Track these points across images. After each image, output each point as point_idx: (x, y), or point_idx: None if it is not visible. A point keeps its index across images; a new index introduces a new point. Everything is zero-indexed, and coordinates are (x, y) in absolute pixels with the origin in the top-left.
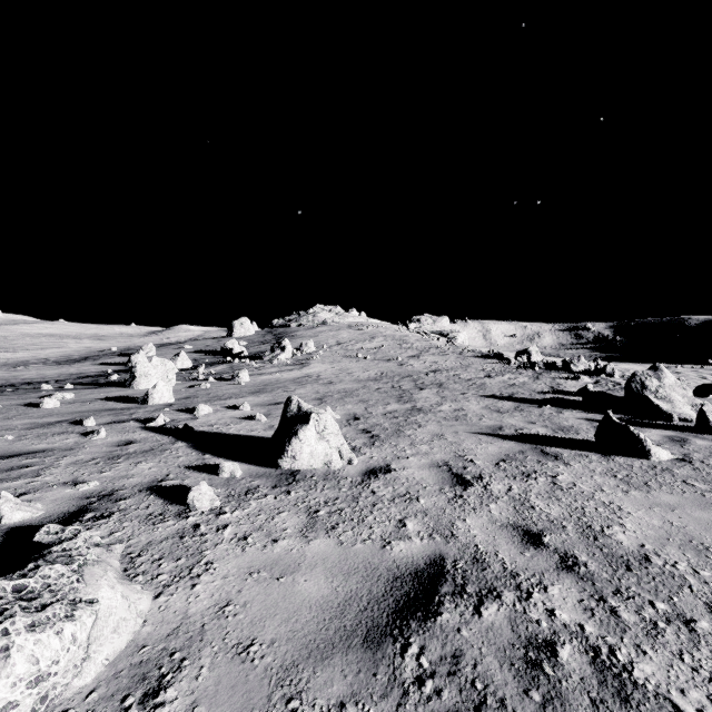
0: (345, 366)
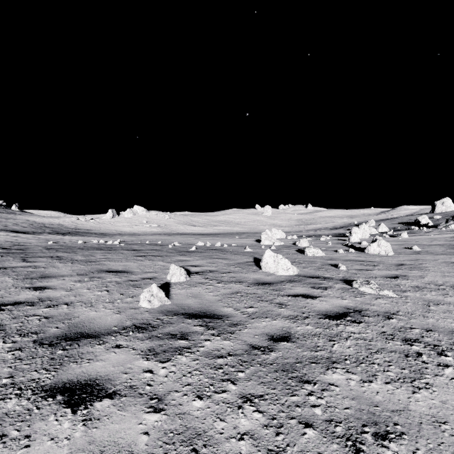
0: None
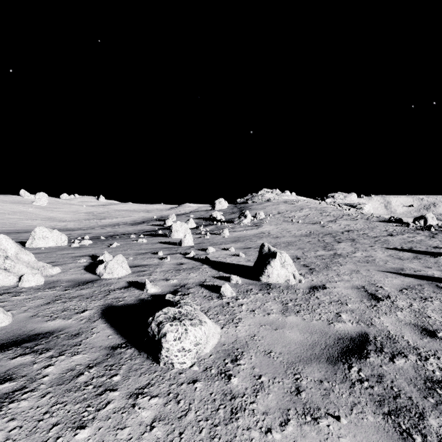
0: (285, 227)
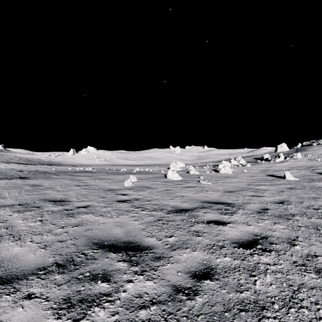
0: (296, 163)
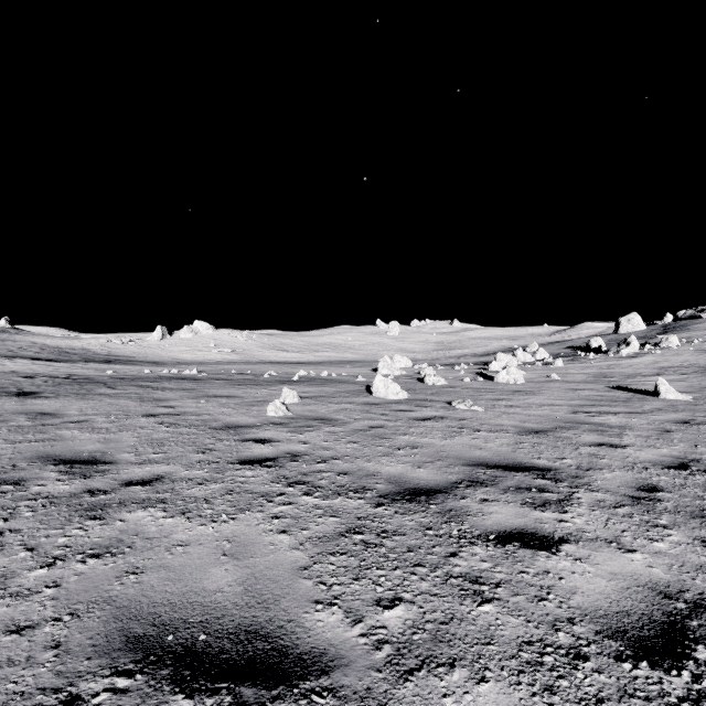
0: (670, 359)
